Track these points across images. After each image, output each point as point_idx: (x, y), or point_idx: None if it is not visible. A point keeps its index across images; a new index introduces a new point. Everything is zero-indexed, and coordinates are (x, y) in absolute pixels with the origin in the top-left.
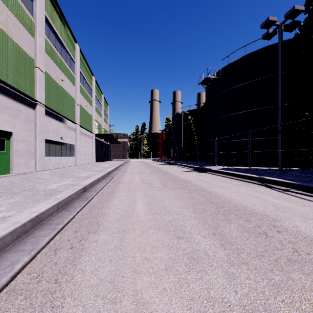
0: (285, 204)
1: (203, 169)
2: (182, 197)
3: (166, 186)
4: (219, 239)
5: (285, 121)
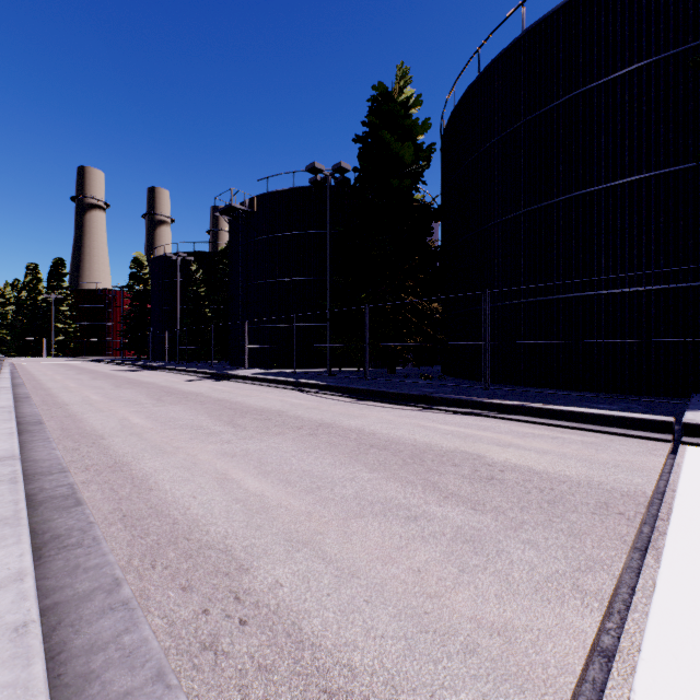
0: (303, 403)
1: (224, 375)
2: (194, 408)
3: (163, 401)
4: (233, 425)
5: (336, 304)
